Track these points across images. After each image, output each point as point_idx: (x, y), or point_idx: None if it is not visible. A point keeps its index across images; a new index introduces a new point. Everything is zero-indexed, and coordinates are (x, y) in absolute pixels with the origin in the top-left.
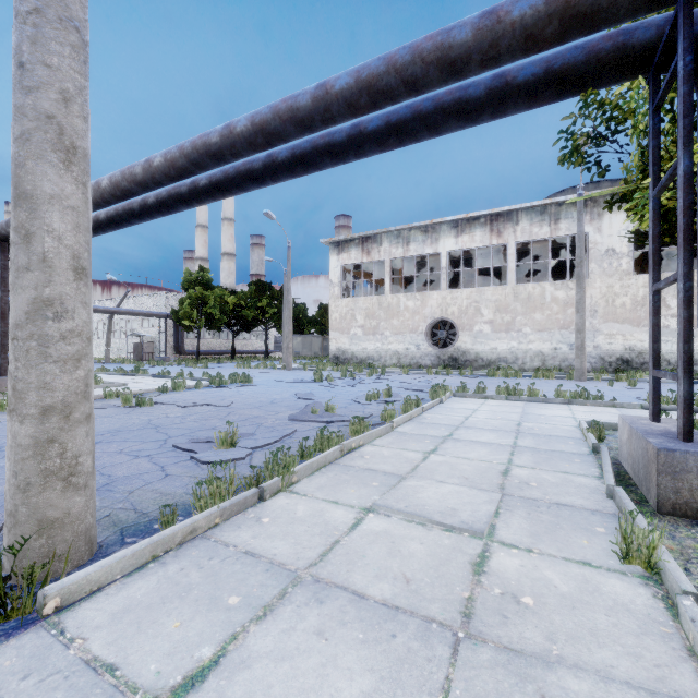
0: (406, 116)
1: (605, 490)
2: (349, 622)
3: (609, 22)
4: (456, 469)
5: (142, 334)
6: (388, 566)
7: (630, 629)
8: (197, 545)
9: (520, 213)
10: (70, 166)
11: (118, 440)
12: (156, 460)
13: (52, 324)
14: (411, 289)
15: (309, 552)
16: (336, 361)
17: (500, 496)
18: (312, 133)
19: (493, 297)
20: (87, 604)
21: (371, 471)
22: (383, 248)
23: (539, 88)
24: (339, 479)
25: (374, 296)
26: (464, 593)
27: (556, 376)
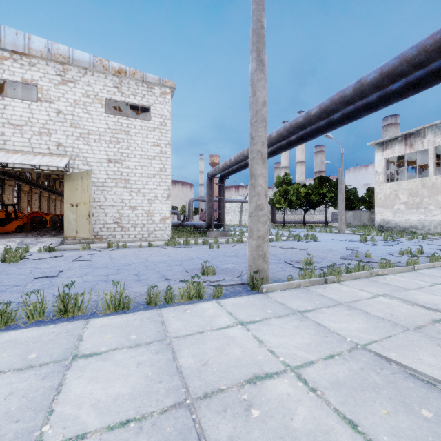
0: (420, 75)
1: None
2: (361, 316)
3: None
4: None
5: None
6: (384, 310)
7: None
8: (301, 289)
9: None
10: (264, 164)
11: None
12: (278, 265)
13: (260, 212)
14: None
15: (346, 299)
16: (380, 229)
17: None
18: (353, 105)
19: None
20: (272, 293)
21: (388, 284)
22: (426, 139)
23: None
24: (367, 284)
25: (417, 178)
26: (421, 324)
27: None
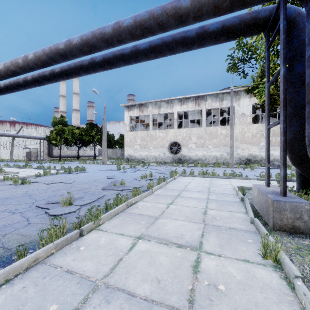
0: (158, 43)
1: (249, 219)
2: None
3: (251, 3)
4: (182, 212)
5: (30, 147)
6: (148, 272)
7: (273, 300)
8: (37, 269)
9: (207, 96)
10: None
11: (5, 203)
12: (24, 215)
13: None
14: (161, 128)
15: (104, 267)
16: (127, 160)
17: (203, 226)
18: (112, 47)
19: (196, 132)
20: None
21: (141, 215)
22: (149, 109)
23: (219, 34)
24: (125, 220)
25: (145, 131)
26: (189, 286)
27: (222, 166)
